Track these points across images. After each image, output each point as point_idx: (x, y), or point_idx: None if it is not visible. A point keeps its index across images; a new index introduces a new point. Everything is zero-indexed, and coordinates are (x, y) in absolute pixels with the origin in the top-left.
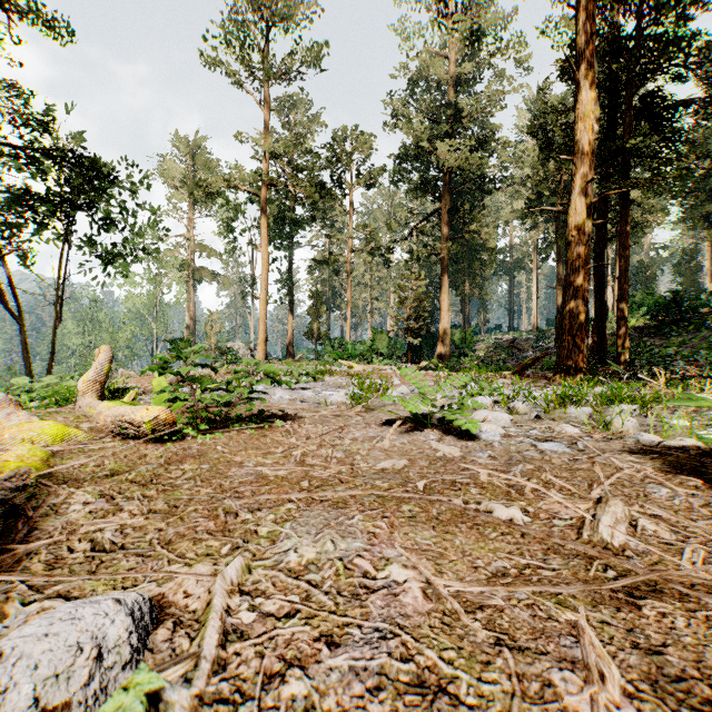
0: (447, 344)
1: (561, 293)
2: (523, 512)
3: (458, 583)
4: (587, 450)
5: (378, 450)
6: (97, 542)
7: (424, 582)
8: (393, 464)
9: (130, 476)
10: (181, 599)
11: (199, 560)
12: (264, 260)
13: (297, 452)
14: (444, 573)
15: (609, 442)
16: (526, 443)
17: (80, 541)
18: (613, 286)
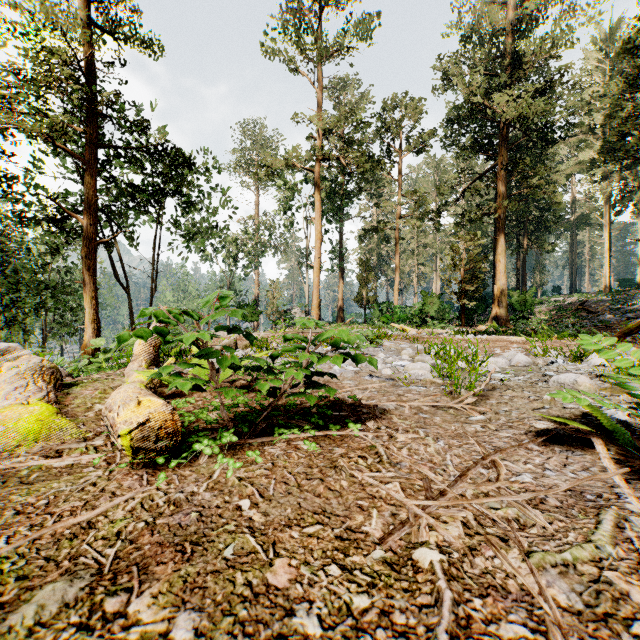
0: (504, 307)
1: None
2: None
3: None
4: None
5: None
6: None
7: None
8: None
9: None
10: None
11: None
12: (317, 231)
13: (428, 557)
14: None
15: None
16: None
17: None
18: None
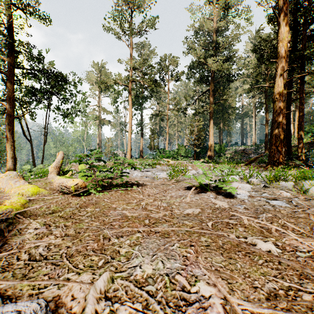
0: (212, 151)
1: (267, 127)
2: (275, 245)
3: (248, 303)
4: (299, 205)
5: (184, 202)
6: (32, 255)
7: (223, 298)
8: (193, 211)
9: (61, 214)
10: (69, 300)
11: (85, 270)
12: (130, 115)
13: (143, 203)
14: (235, 291)
15: (311, 201)
16: (262, 200)
17: (25, 252)
18: (294, 123)
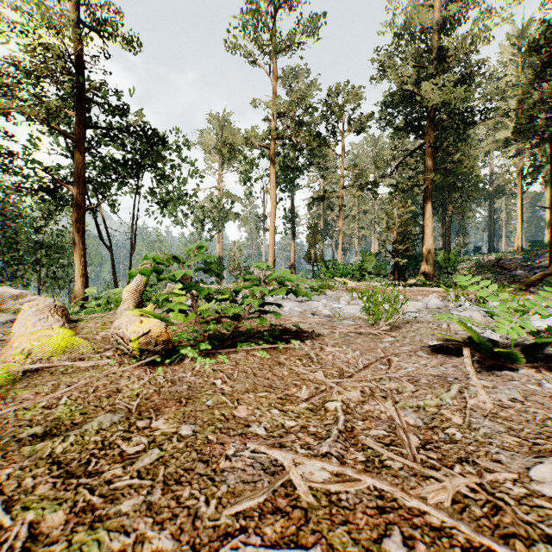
0: (431, 264)
1: None
2: None
3: None
4: None
5: (479, 412)
6: None
7: None
8: None
9: (61, 446)
10: None
11: None
12: (272, 199)
13: (334, 404)
14: None
15: None
16: None
17: None
18: None
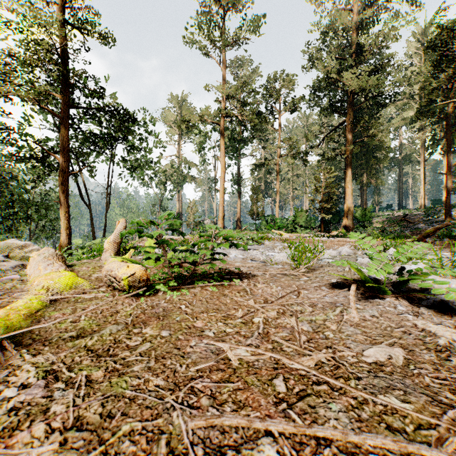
0: (351, 219)
1: (450, 177)
2: None
3: None
4: None
5: (348, 323)
6: None
7: None
8: (388, 355)
9: (90, 342)
10: None
11: None
12: (222, 166)
13: (258, 319)
14: None
15: None
16: None
17: None
18: None
